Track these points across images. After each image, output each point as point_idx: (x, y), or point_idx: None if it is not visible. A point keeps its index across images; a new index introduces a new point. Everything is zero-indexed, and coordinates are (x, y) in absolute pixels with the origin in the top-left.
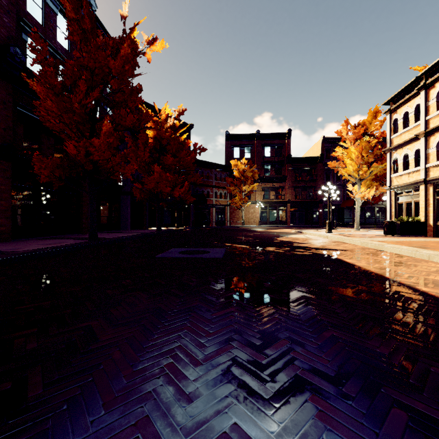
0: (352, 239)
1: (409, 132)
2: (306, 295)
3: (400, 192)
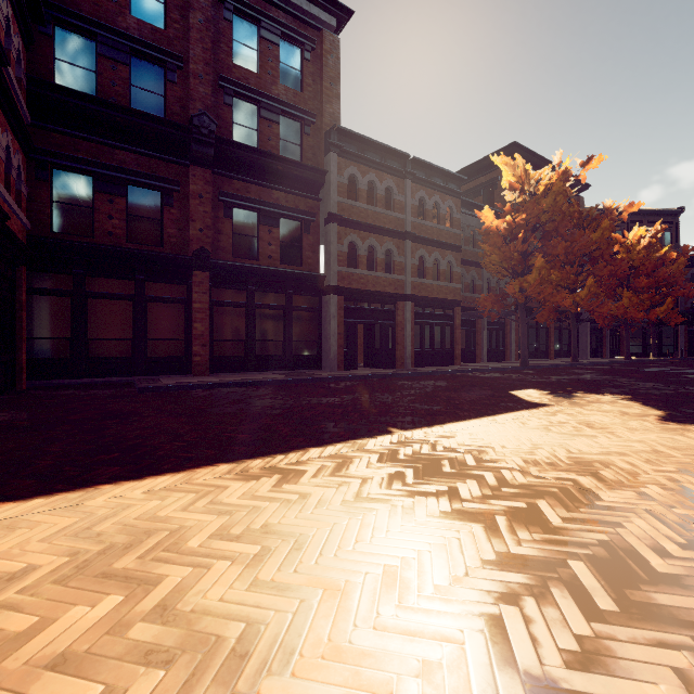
0: None
1: None
2: None
3: None
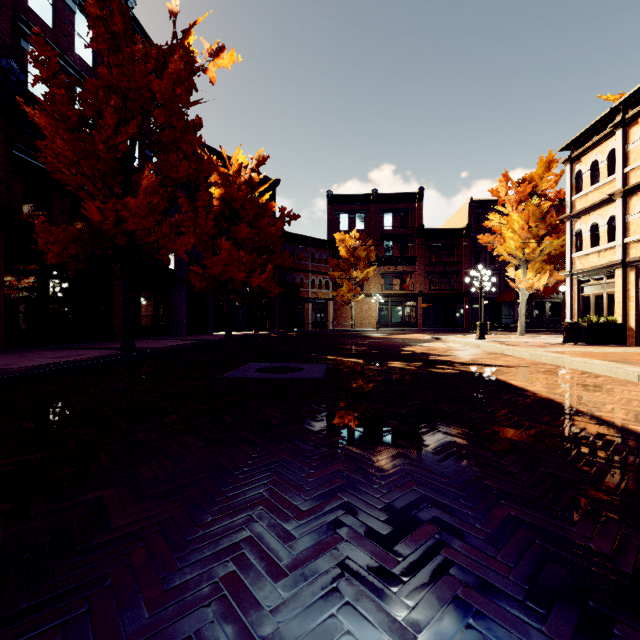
0: (516, 350)
1: (599, 190)
2: (458, 440)
3: (585, 279)
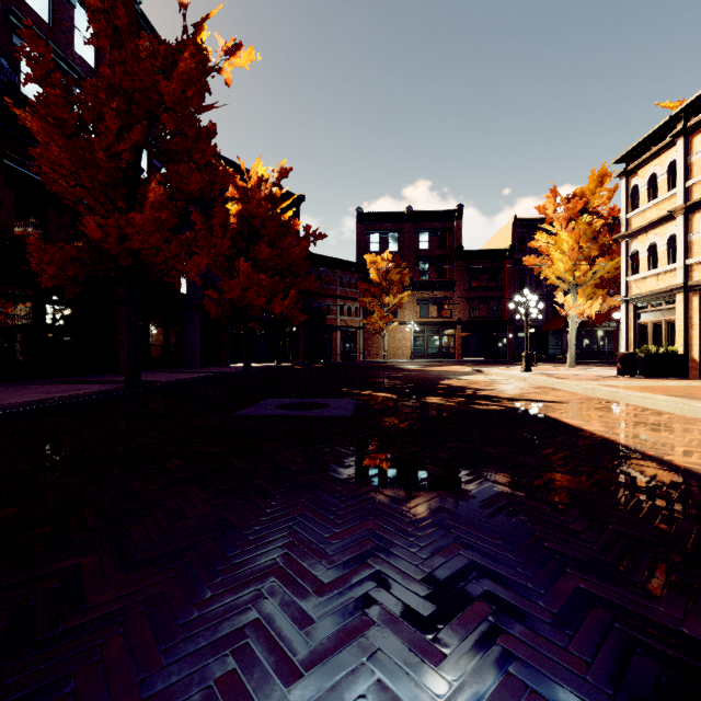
0: (567, 383)
1: (658, 206)
2: (509, 491)
3: (642, 305)
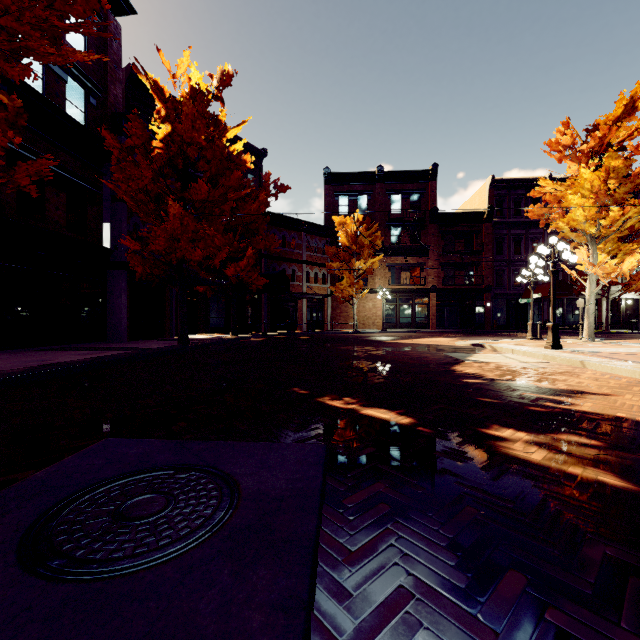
0: None
1: None
2: None
3: None
